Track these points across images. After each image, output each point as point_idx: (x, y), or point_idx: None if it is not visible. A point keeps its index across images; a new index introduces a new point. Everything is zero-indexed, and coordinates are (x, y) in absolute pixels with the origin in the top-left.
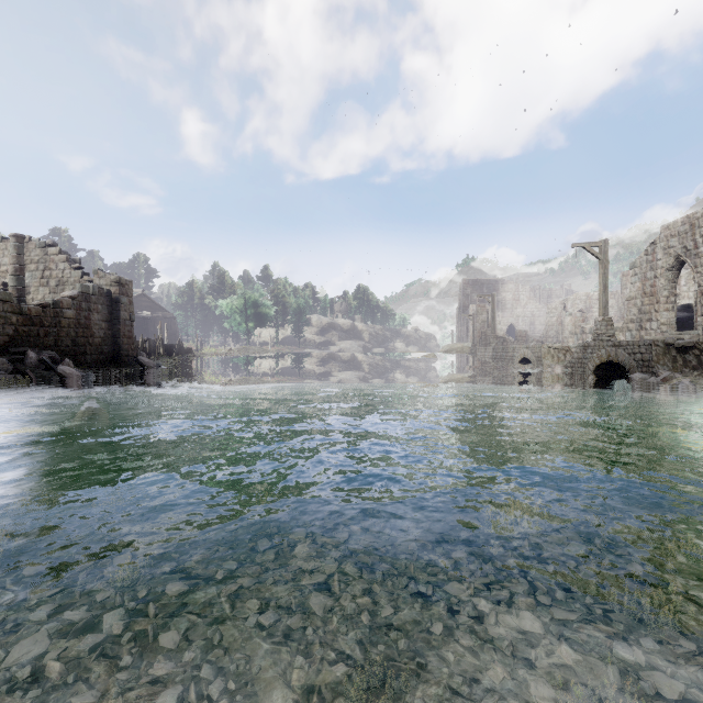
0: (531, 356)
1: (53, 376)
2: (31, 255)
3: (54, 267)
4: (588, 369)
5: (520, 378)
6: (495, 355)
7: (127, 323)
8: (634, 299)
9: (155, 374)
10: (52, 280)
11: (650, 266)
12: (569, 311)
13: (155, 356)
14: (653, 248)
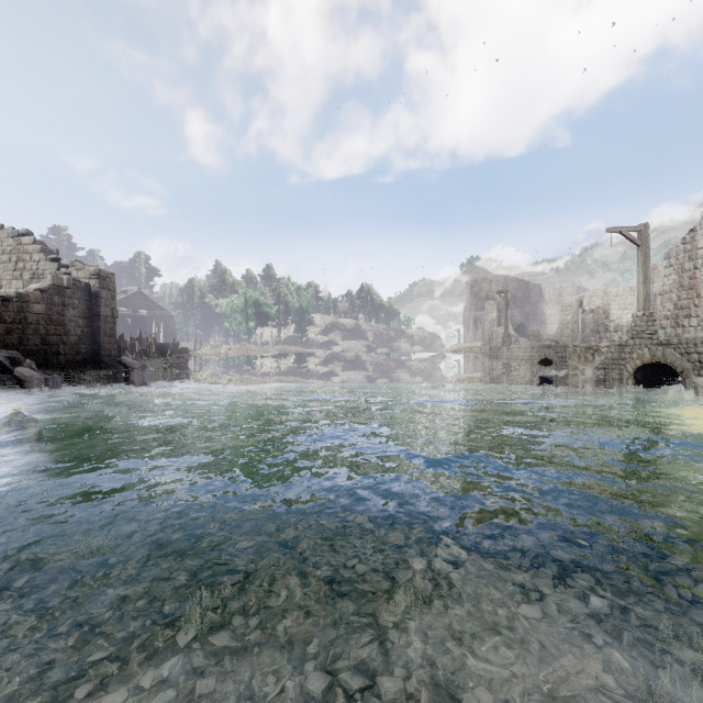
0: (553, 356)
1: (8, 379)
2: (3, 245)
3: (28, 258)
4: (625, 371)
5: (544, 381)
6: (511, 355)
7: (109, 320)
8: (668, 293)
9: (137, 376)
10: (25, 273)
11: (689, 256)
12: (585, 308)
13: (146, 356)
14: (692, 236)
